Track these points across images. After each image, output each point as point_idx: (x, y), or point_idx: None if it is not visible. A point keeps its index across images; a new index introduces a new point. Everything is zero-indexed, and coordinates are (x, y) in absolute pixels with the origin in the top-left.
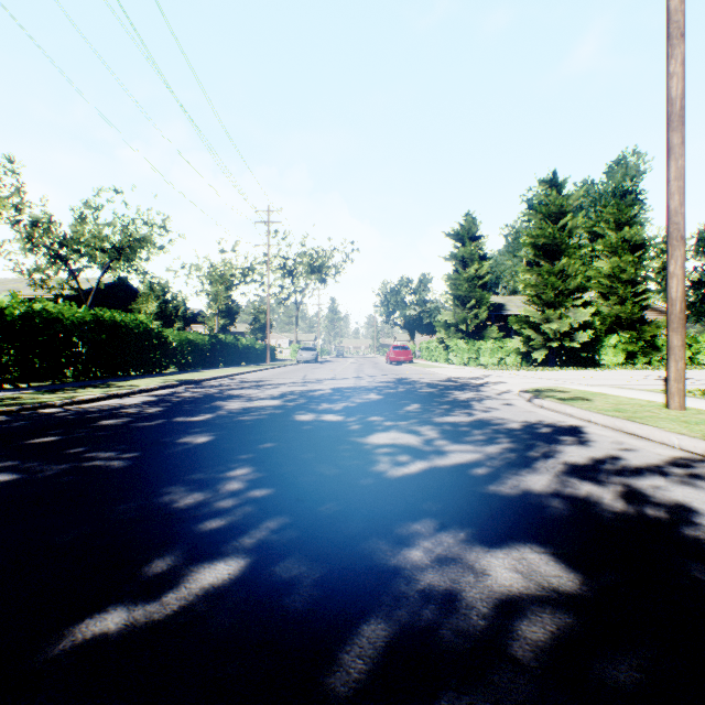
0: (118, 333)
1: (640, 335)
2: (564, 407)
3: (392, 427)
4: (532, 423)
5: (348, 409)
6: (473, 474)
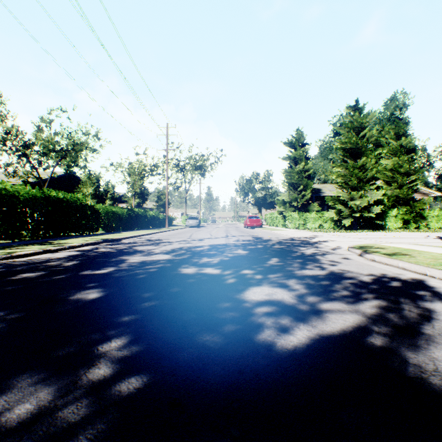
0: (60, 206)
1: (412, 209)
2: (396, 261)
3: (263, 281)
4: (378, 276)
5: (223, 262)
6: (370, 346)
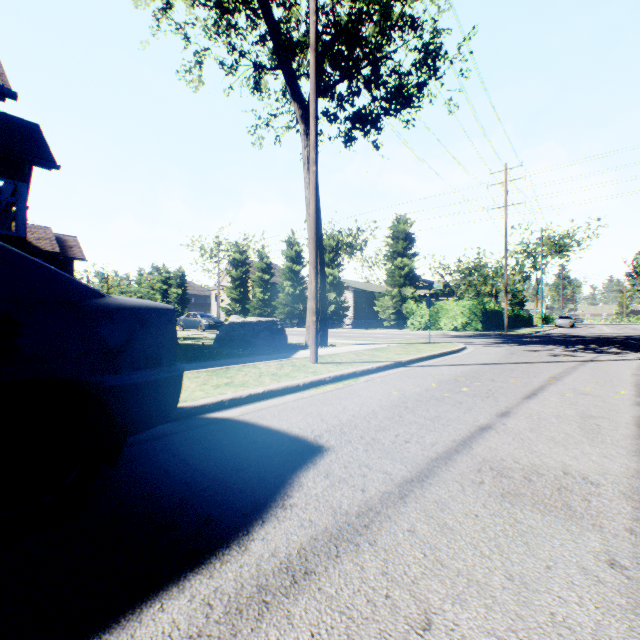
0: (496, 312)
1: None
2: None
3: None
4: None
5: (636, 337)
6: None
